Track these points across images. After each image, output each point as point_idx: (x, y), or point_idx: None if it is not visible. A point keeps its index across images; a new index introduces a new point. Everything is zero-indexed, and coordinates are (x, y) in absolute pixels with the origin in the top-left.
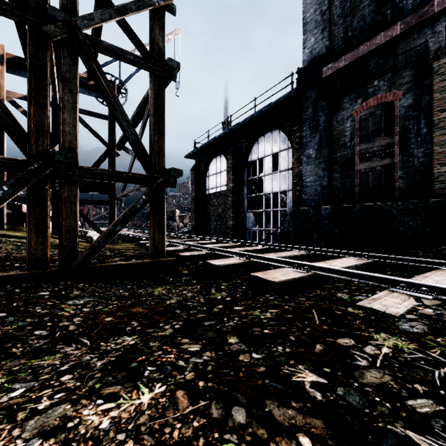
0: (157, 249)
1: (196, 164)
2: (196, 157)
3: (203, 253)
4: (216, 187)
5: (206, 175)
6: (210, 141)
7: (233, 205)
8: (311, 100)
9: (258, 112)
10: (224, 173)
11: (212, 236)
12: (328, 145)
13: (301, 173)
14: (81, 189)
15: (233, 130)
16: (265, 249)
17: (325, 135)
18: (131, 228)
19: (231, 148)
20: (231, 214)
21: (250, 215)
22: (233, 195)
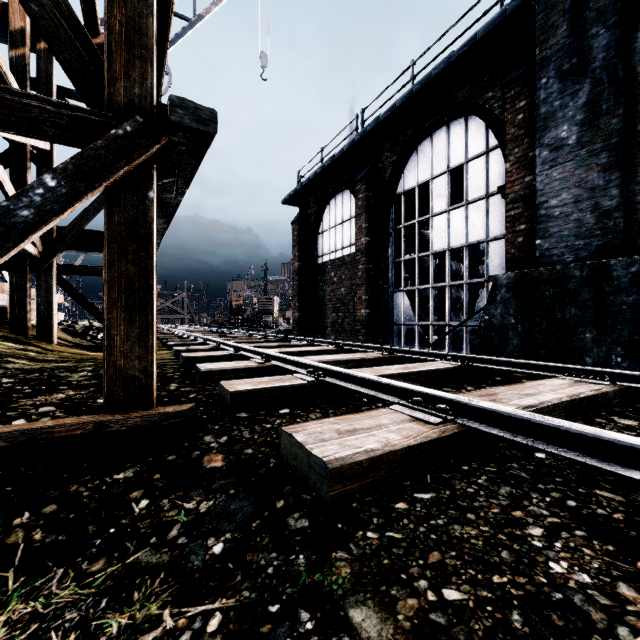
0: (122, 378)
1: (300, 212)
2: (301, 202)
3: (293, 382)
4: (335, 249)
5: (318, 230)
6: (325, 164)
7: (368, 279)
8: (563, 7)
9: (422, 81)
10: (350, 224)
11: (329, 338)
12: (621, 102)
13: (530, 192)
14: (76, 247)
15: (367, 134)
16: (457, 368)
17: (609, 80)
18: (208, 326)
19: (362, 170)
20: (363, 295)
21: (401, 297)
22: (368, 259)
